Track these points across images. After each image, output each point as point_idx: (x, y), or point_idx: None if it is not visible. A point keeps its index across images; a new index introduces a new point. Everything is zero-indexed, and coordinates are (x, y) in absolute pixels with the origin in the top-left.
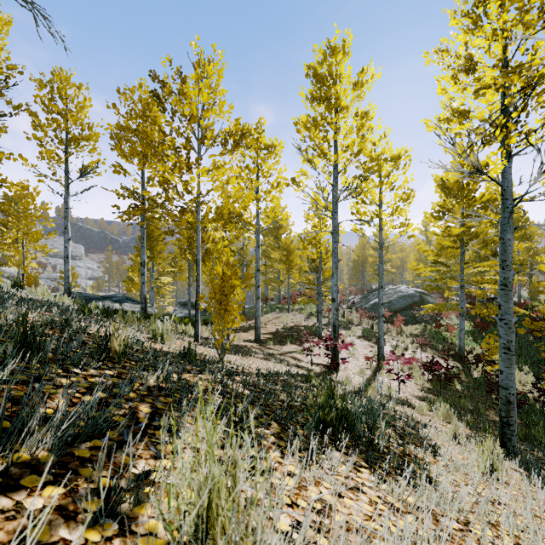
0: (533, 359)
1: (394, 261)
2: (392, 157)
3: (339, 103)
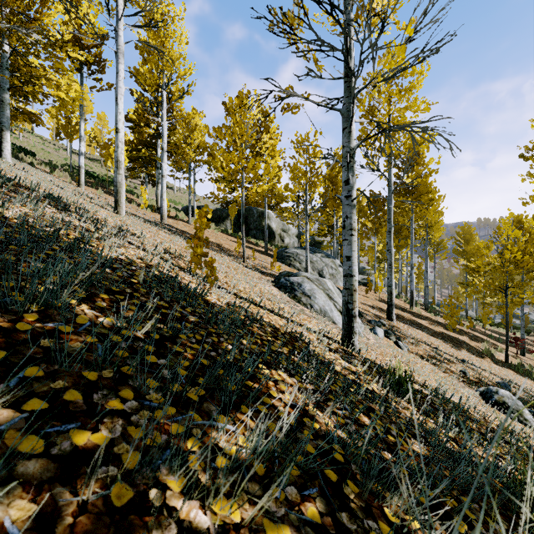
0: None
1: None
2: None
3: None
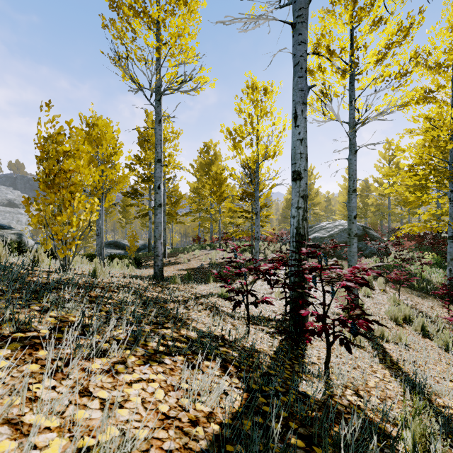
0: None
1: (321, 206)
2: None
3: None
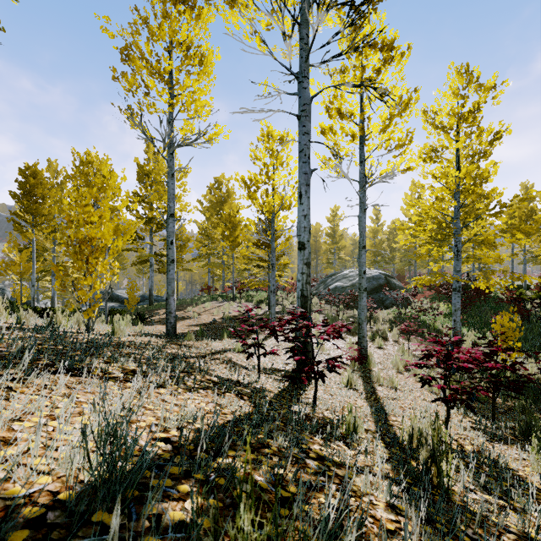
0: (537, 344)
1: (347, 250)
2: (383, 41)
3: None
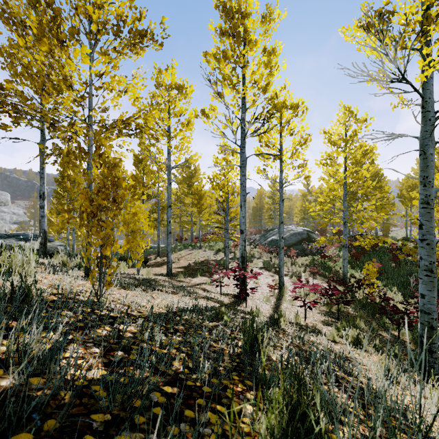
0: (398, 281)
1: (284, 208)
2: (291, 104)
3: (248, 34)
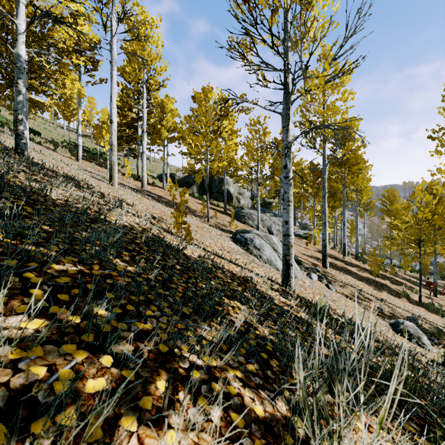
0: None
1: None
2: None
3: None
